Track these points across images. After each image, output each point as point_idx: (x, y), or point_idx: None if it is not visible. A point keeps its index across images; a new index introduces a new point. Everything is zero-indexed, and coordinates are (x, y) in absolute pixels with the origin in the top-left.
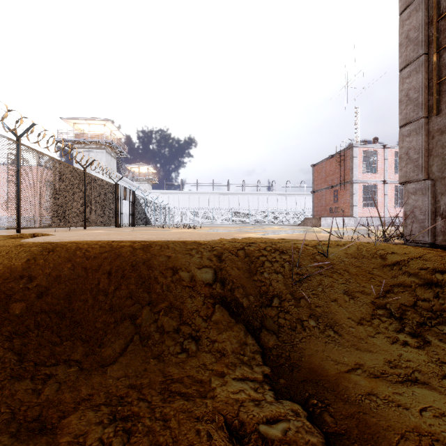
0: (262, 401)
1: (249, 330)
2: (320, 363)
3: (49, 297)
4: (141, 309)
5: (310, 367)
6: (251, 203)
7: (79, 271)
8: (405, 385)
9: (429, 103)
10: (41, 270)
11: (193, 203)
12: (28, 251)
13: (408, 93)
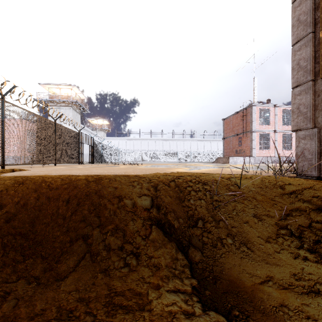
0: (192, 313)
1: (179, 247)
2: (238, 275)
3: (16, 221)
4: (92, 231)
5: (230, 279)
6: (179, 146)
7: (43, 199)
8: (310, 296)
9: (315, 69)
10: (11, 199)
11: (136, 147)
12: (2, 184)
13: (299, 62)
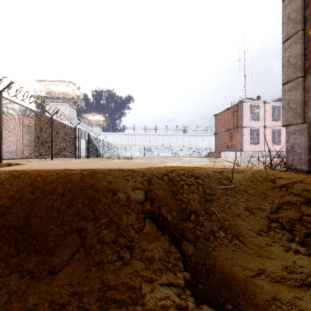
0: (185, 308)
1: (172, 240)
2: (230, 269)
3: (11, 215)
4: (86, 224)
5: (222, 272)
6: (172, 141)
7: (38, 193)
8: (302, 289)
9: (305, 66)
10: (6, 193)
11: (131, 142)
12: None
13: (289, 59)
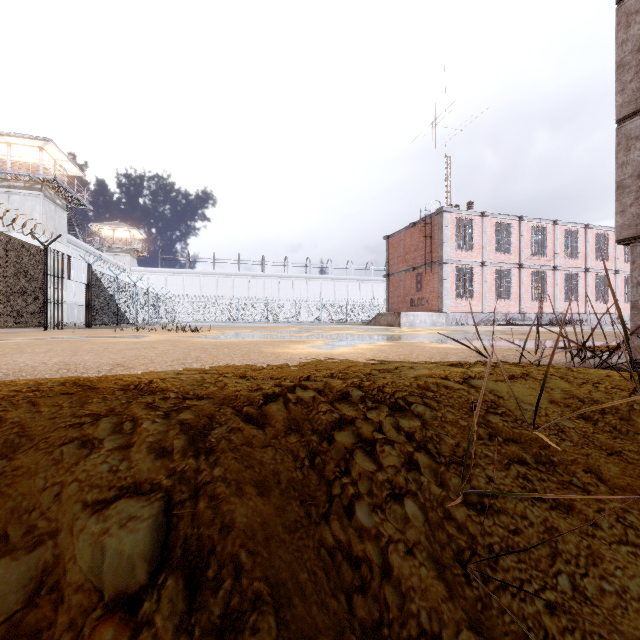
0: None
1: None
2: None
3: None
4: None
5: None
6: (298, 290)
7: None
8: None
9: None
10: None
11: (207, 290)
12: None
13: None
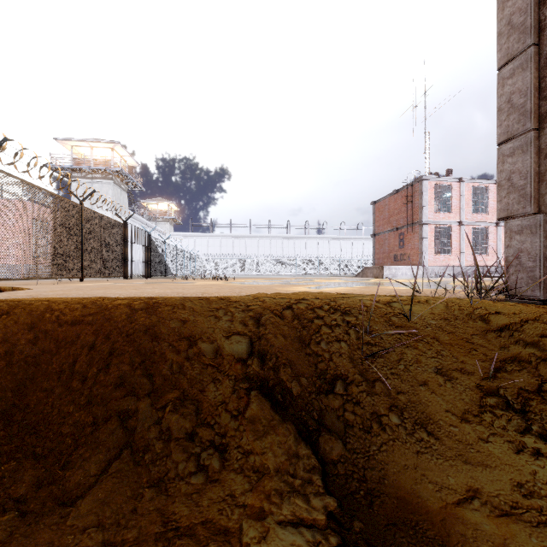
0: None
1: (301, 433)
2: (414, 488)
3: None
4: (137, 403)
5: (399, 496)
6: (298, 248)
7: (46, 344)
8: None
9: (541, 110)
10: None
11: (226, 249)
12: None
13: (511, 98)
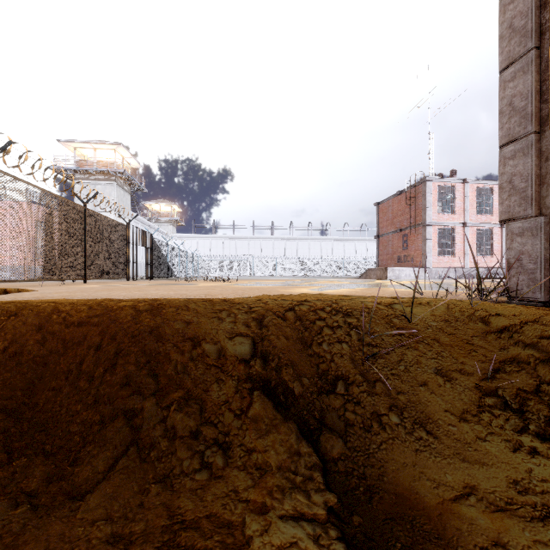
0: None
1: (303, 432)
2: (412, 485)
3: None
4: (143, 402)
5: (397, 493)
6: (301, 250)
7: (53, 344)
8: (548, 525)
9: (541, 113)
10: None
11: (228, 251)
12: None
13: (512, 101)
